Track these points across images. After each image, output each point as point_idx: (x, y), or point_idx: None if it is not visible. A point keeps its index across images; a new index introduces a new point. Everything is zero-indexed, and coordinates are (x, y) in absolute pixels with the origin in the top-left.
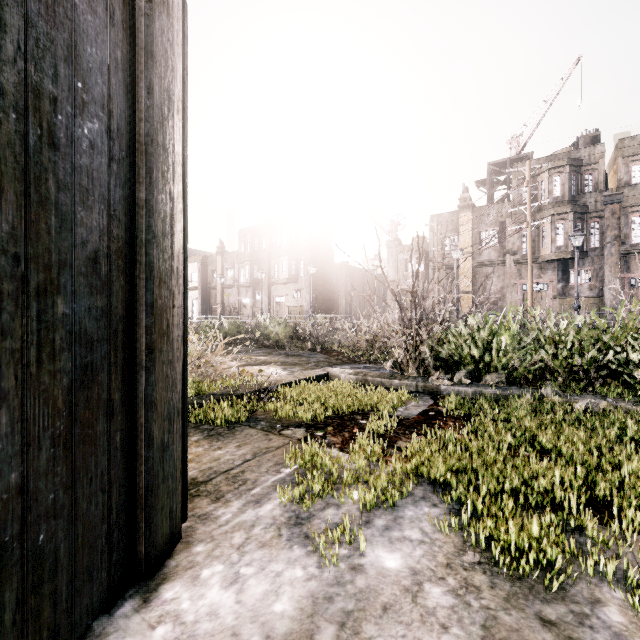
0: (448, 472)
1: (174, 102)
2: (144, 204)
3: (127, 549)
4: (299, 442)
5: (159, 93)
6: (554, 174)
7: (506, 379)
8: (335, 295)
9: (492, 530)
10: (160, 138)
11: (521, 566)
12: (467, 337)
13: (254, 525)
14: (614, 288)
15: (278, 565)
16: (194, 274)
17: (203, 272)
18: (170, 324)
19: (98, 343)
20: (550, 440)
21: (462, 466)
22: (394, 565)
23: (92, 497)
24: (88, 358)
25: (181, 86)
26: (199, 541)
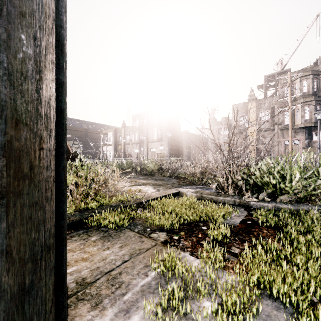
0: (292, 296)
1: None
2: None
3: None
4: (162, 245)
5: None
6: (303, 80)
7: (295, 199)
8: (181, 147)
9: None
10: None
11: None
12: (266, 171)
13: None
14: None
15: None
16: (110, 137)
17: (115, 136)
18: (35, 166)
19: None
20: None
21: (298, 284)
22: None
23: None
24: None
25: None
26: None
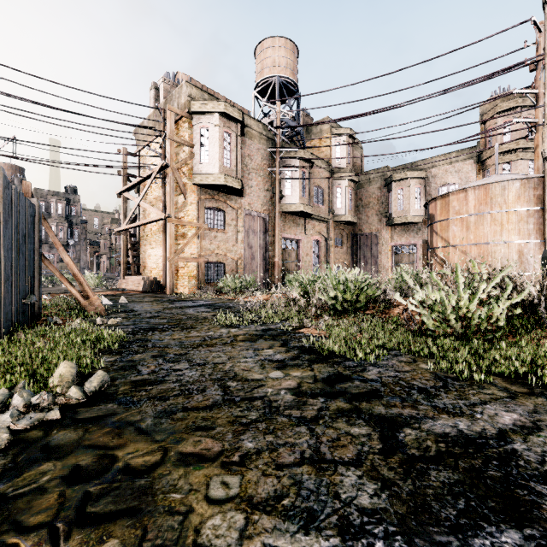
0: None
1: None
2: None
3: None
4: None
5: None
6: None
7: None
8: None
9: None
10: None
11: None
12: None
13: None
14: None
15: None
16: None
17: None
18: None
19: None
20: None
21: None
22: None
23: None
24: None
25: None
26: None
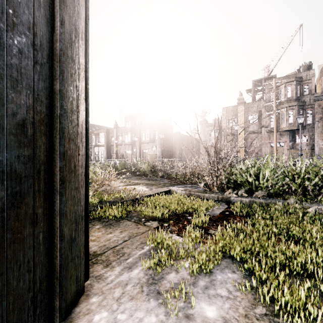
0: (241, 252)
1: (79, 33)
2: (58, 92)
3: (47, 304)
4: (154, 230)
5: (68, 25)
6: (287, 85)
7: (267, 194)
8: (173, 149)
9: (272, 293)
10: (69, 53)
11: (294, 319)
12: (245, 171)
13: (127, 284)
14: (320, 145)
15: (140, 313)
16: (102, 138)
17: (107, 137)
18: (76, 165)
19: (25, 178)
20: (298, 231)
21: (249, 247)
22: (212, 315)
23: (20, 277)
24: (17, 188)
25: (84, 24)
26: (94, 294)
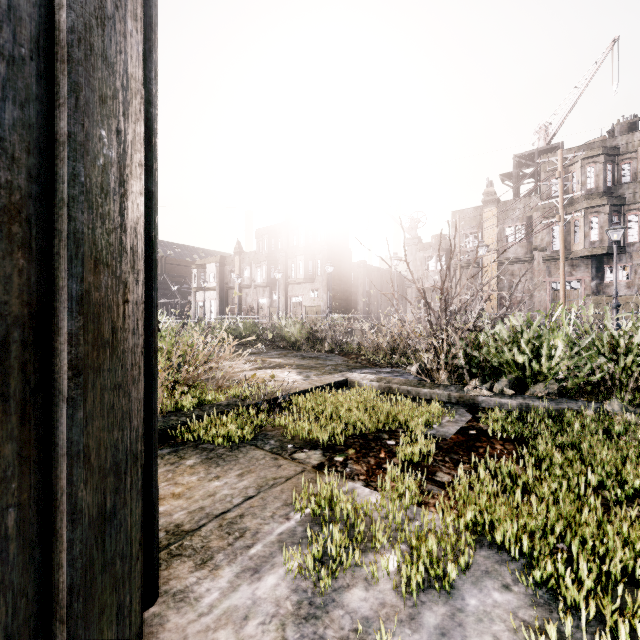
0: (524, 538)
1: None
2: (66, 139)
3: None
4: (314, 471)
5: None
6: (587, 164)
7: (558, 390)
8: (352, 295)
9: None
10: (97, 42)
11: None
12: (508, 340)
13: (248, 616)
14: None
15: None
16: (212, 274)
17: (221, 272)
18: (118, 329)
19: None
20: None
21: (538, 523)
22: None
23: None
24: None
25: None
26: None
